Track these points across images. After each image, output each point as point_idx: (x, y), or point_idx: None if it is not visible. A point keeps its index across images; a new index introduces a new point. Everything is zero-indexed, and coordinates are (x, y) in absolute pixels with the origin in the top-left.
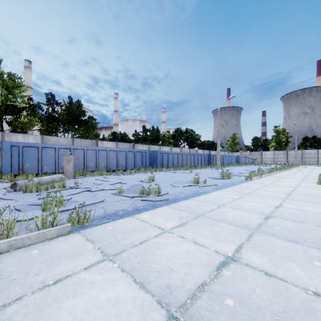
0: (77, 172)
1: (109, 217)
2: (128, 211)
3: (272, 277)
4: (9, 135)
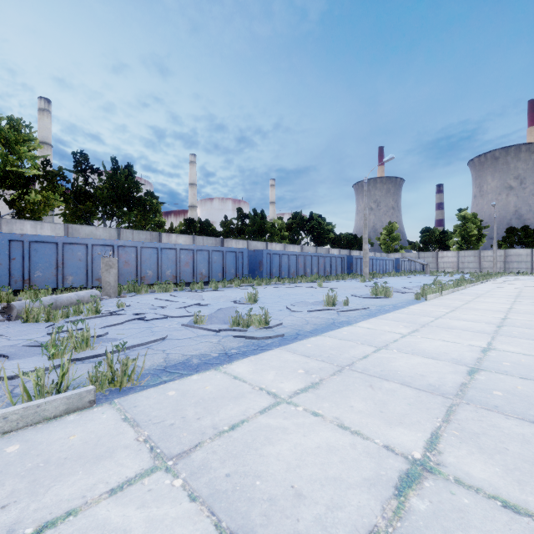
0: (125, 287)
1: (173, 370)
2: (210, 359)
3: (521, 516)
4: (10, 223)
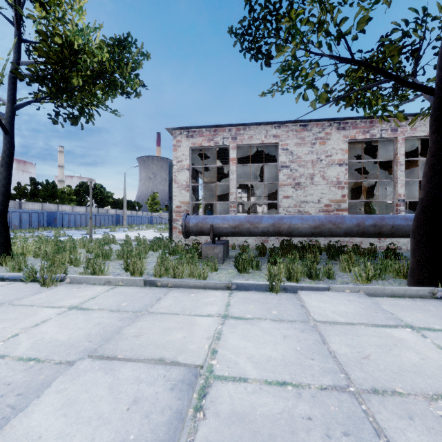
0: None
1: None
2: None
3: None
4: None
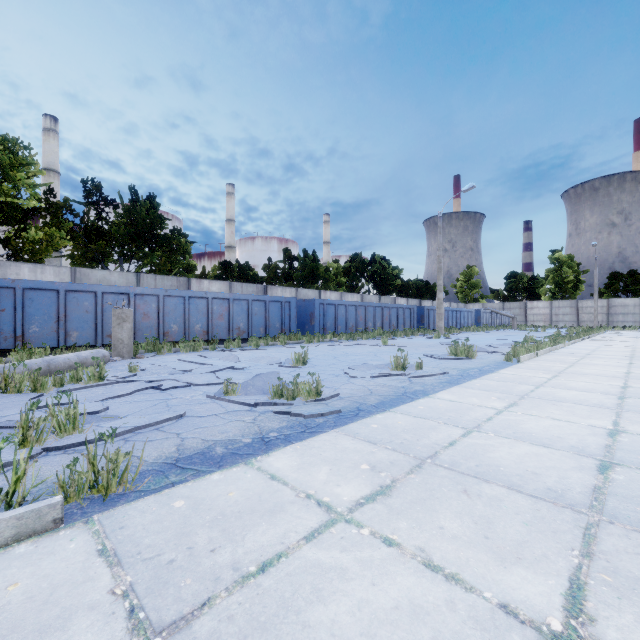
0: (143, 345)
1: (187, 465)
2: (240, 447)
3: None
4: (3, 266)
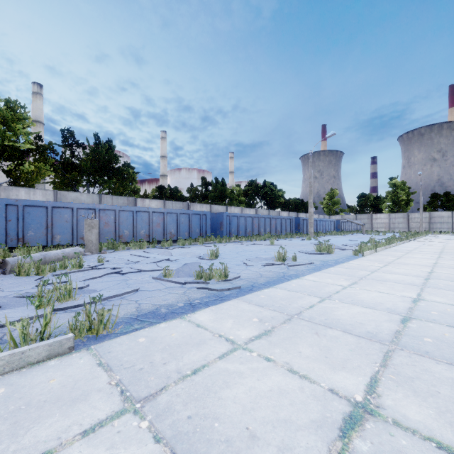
0: (105, 244)
1: (144, 319)
2: (176, 308)
3: None
4: (7, 190)
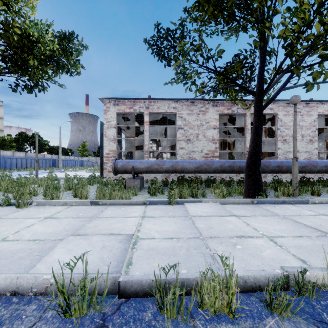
0: None
1: None
2: None
3: None
4: None
